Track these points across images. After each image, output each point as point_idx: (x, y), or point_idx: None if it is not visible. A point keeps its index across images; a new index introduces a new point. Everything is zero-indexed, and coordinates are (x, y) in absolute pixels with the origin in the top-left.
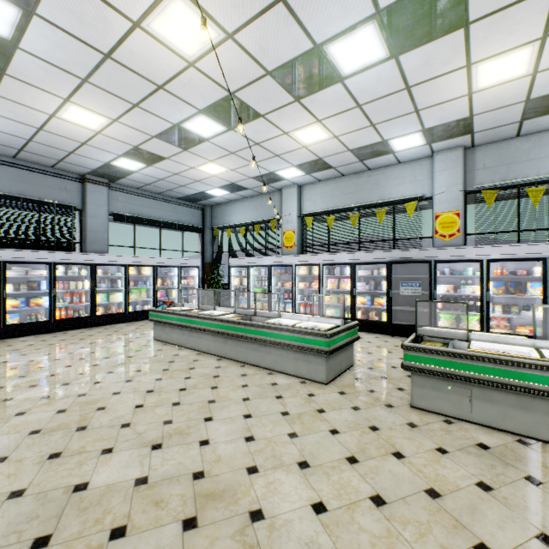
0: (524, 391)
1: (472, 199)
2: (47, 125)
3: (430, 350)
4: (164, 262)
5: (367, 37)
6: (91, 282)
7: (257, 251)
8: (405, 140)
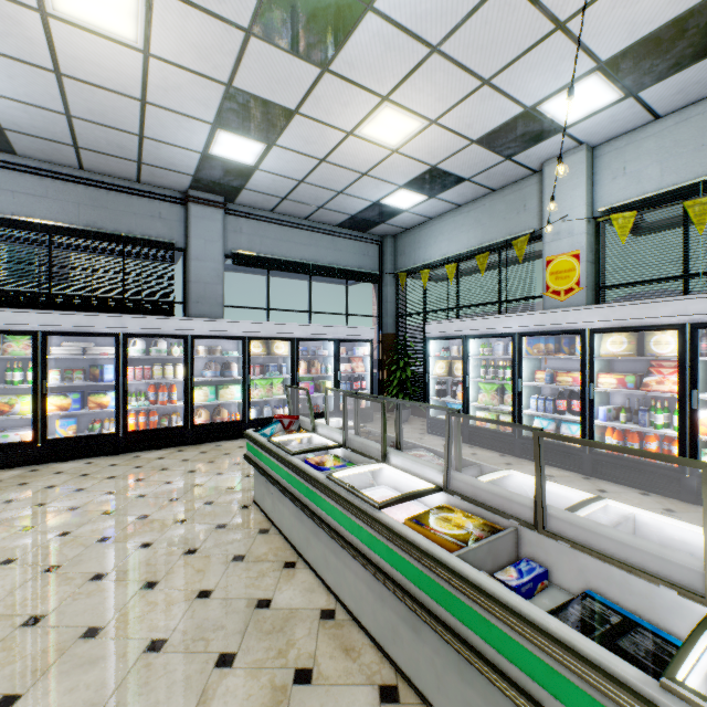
0: None
1: None
2: (59, 56)
3: None
4: (309, 331)
5: None
6: (185, 368)
7: (482, 308)
8: None
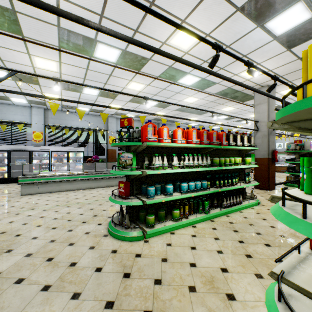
0: (51, 182)
1: (48, 127)
2: None
3: (27, 177)
4: None
5: (3, 73)
6: None
7: None
8: (18, 99)
